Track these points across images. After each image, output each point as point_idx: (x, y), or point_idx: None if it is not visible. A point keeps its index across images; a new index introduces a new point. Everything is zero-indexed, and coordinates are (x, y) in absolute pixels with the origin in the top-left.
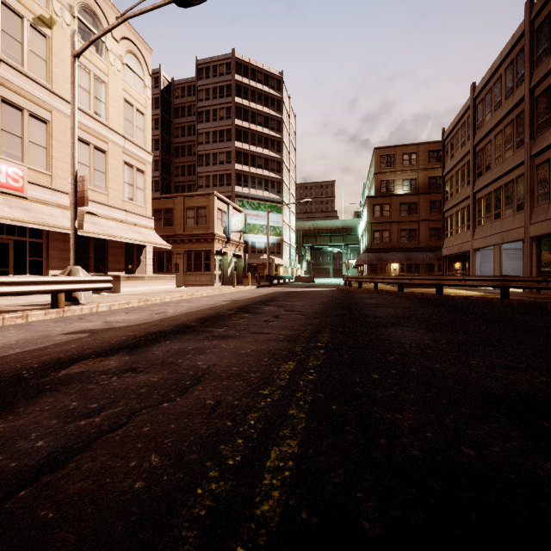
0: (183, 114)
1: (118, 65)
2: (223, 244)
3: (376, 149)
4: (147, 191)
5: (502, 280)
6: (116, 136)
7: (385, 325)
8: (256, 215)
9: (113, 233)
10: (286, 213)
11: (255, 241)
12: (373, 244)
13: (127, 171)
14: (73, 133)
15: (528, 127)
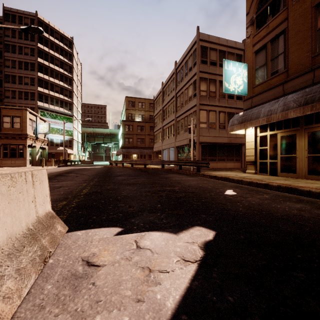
0: None
1: None
2: (33, 141)
3: (126, 97)
4: None
5: (162, 161)
6: None
7: (117, 176)
8: (54, 122)
9: None
10: (75, 122)
11: (53, 138)
12: (125, 144)
13: None
14: None
15: (175, 107)
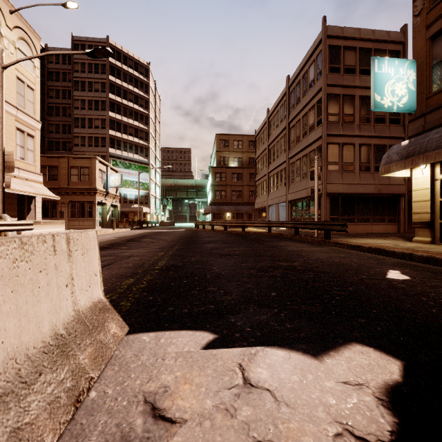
0: (58, 78)
1: (11, 48)
2: (103, 197)
3: (217, 134)
4: (36, 152)
5: (268, 223)
6: (10, 107)
7: (205, 243)
8: (127, 173)
9: (11, 187)
10: (152, 172)
11: (127, 193)
12: (215, 200)
13: (19, 136)
14: (2, 121)
15: (287, 143)
